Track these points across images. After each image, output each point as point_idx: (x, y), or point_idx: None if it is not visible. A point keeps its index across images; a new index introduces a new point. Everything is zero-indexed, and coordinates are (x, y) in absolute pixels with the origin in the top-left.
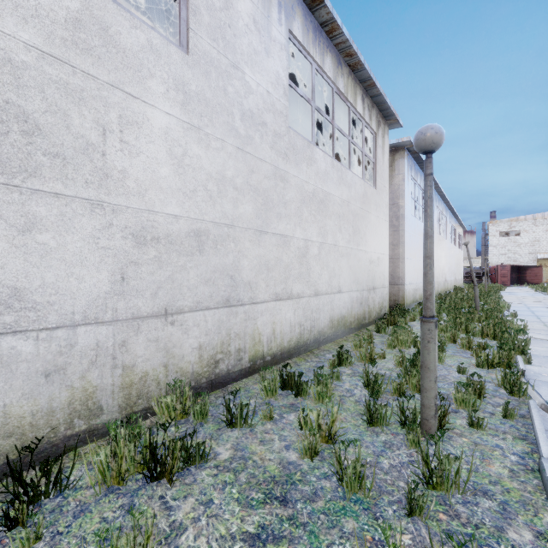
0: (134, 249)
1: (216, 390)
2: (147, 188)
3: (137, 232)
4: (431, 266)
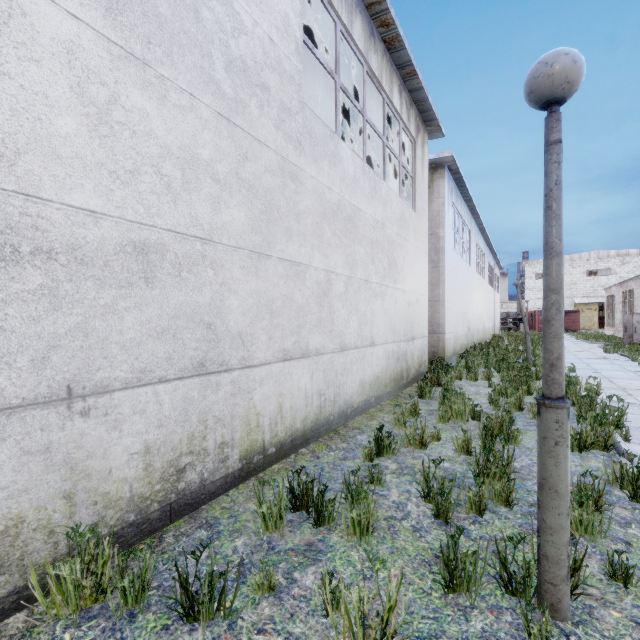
0: None
1: (179, 518)
2: (22, 150)
3: None
4: (561, 307)
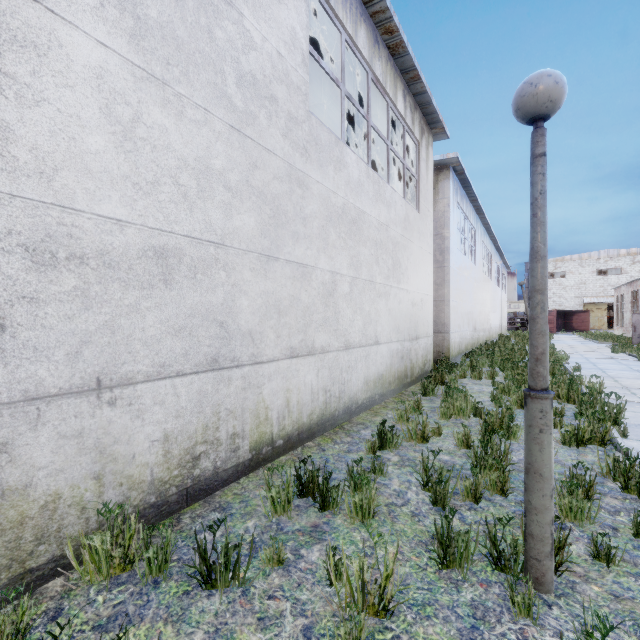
0: (27, 274)
1: (194, 502)
2: (59, 167)
3: (35, 243)
4: (545, 306)
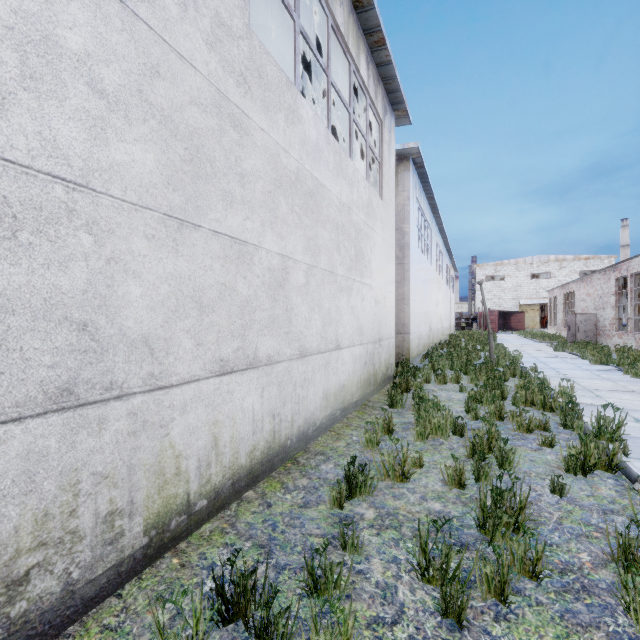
0: None
1: None
2: None
3: None
4: None
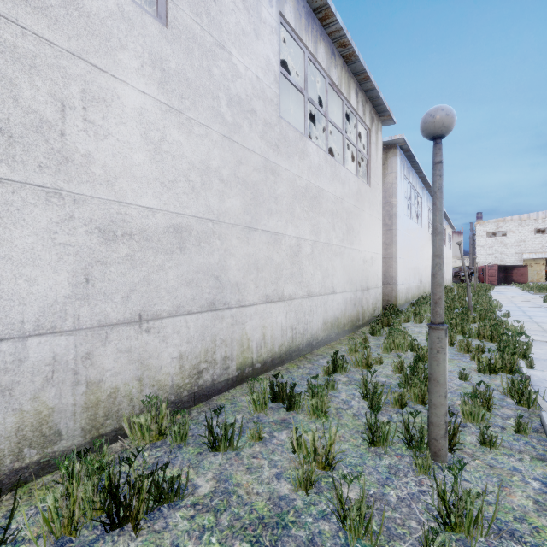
0: (100, 246)
1: (199, 403)
2: (117, 176)
3: (105, 226)
4: (441, 266)
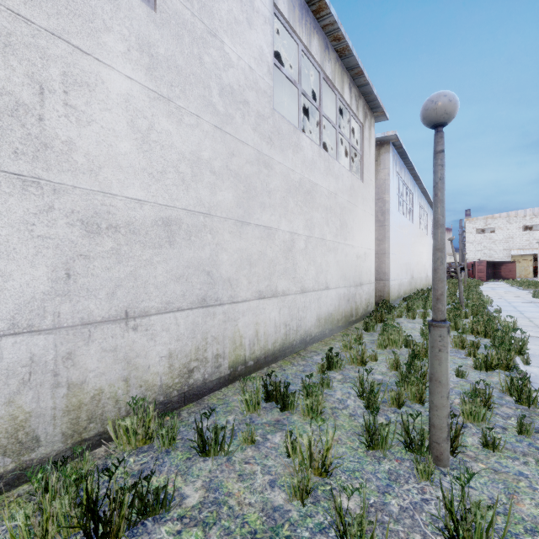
0: (83, 239)
1: (189, 403)
2: (102, 165)
3: (88, 218)
4: (443, 260)
